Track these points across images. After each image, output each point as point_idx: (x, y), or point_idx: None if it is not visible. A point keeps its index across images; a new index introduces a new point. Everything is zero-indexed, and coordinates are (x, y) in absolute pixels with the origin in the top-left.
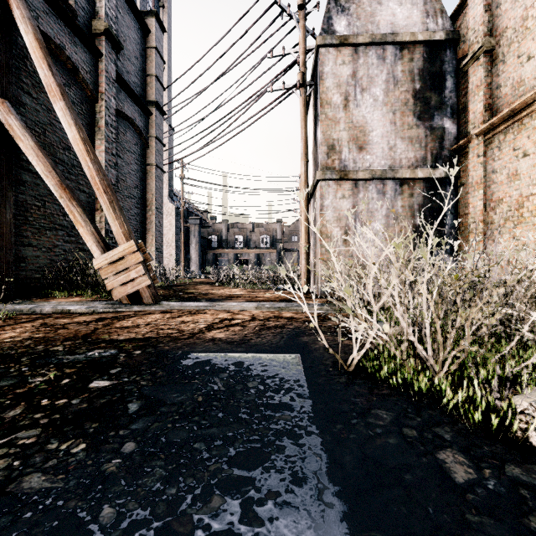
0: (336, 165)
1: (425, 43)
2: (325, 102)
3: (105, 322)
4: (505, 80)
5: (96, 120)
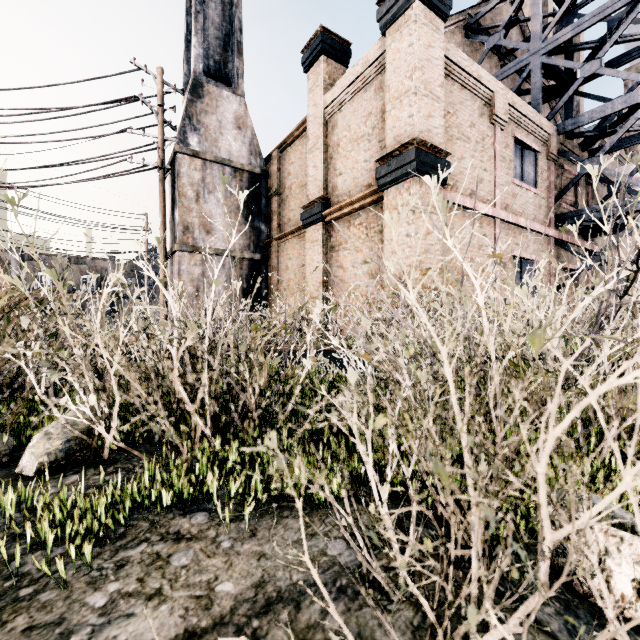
0: (190, 241)
1: (249, 172)
2: (182, 194)
3: None
4: (285, 215)
5: None
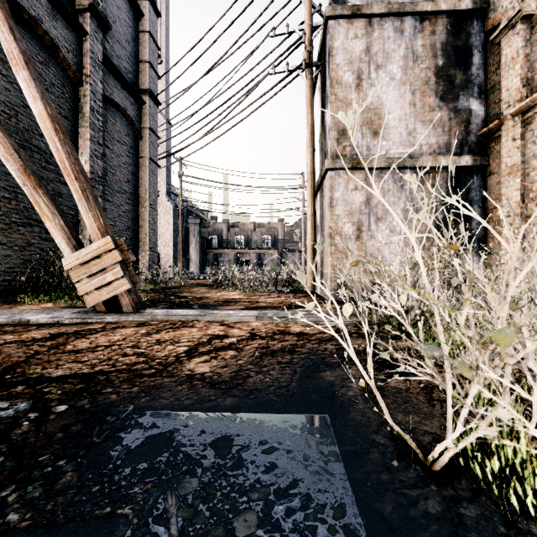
0: (347, 152)
1: (448, 14)
2: (335, 81)
3: (55, 342)
4: None
5: (80, 105)
